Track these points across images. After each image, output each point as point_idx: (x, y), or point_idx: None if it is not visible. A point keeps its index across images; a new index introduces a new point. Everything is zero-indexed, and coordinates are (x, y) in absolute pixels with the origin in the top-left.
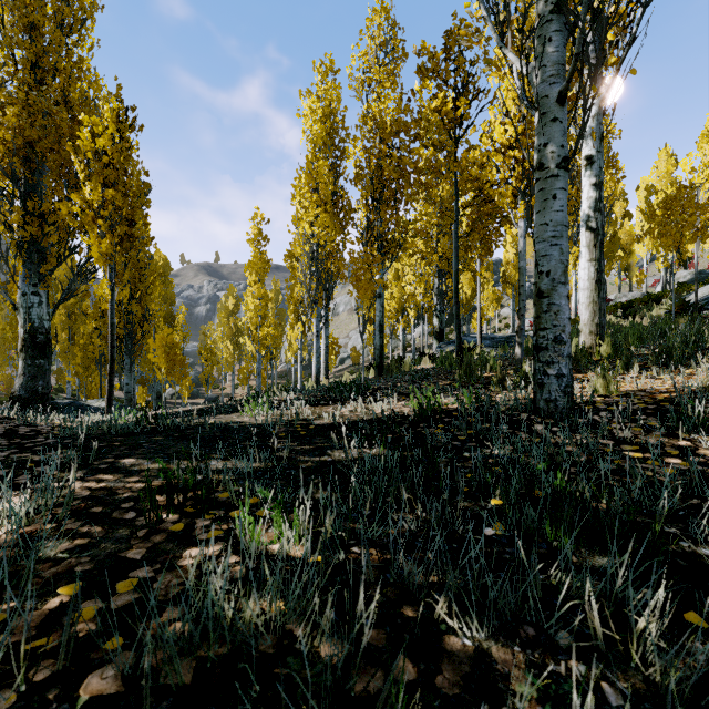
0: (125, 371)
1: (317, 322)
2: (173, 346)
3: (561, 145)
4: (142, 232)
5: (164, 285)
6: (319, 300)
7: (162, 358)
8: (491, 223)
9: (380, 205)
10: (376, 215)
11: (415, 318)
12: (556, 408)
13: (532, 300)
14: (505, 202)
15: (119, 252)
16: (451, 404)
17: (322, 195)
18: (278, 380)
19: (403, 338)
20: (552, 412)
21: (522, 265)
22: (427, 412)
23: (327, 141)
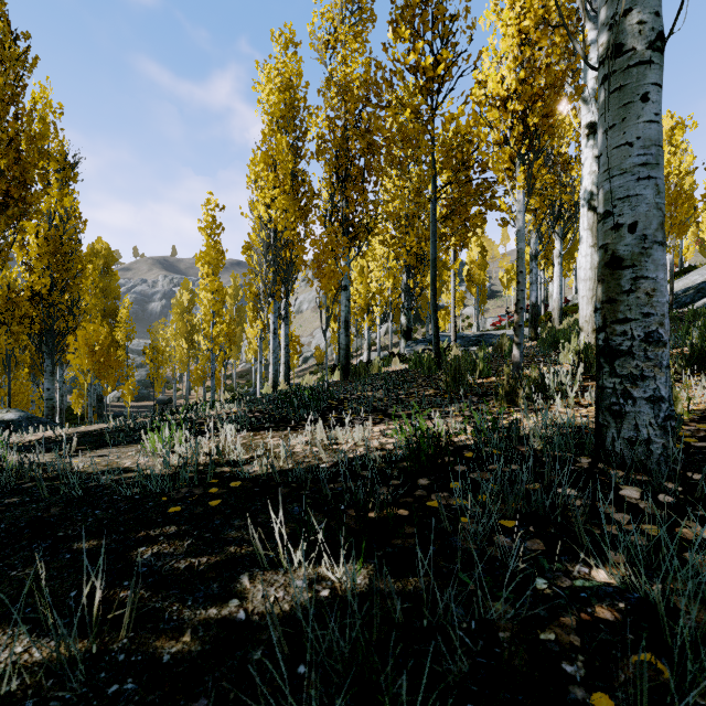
0: (46, 374)
1: (274, 318)
2: (100, 344)
3: (653, 13)
4: (38, 196)
5: (107, 277)
6: (277, 293)
7: (85, 359)
8: (473, 204)
9: (346, 183)
10: (341, 194)
11: (381, 316)
12: (648, 453)
13: (492, 300)
14: (501, 168)
15: (2, 220)
16: (454, 434)
17: (281, 176)
18: (238, 380)
19: (369, 337)
20: (641, 461)
21: (521, 247)
22: (424, 454)
23: (286, 114)
